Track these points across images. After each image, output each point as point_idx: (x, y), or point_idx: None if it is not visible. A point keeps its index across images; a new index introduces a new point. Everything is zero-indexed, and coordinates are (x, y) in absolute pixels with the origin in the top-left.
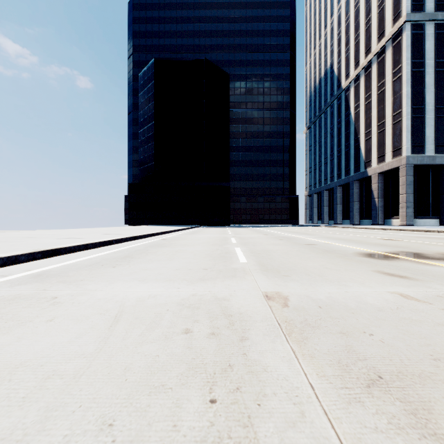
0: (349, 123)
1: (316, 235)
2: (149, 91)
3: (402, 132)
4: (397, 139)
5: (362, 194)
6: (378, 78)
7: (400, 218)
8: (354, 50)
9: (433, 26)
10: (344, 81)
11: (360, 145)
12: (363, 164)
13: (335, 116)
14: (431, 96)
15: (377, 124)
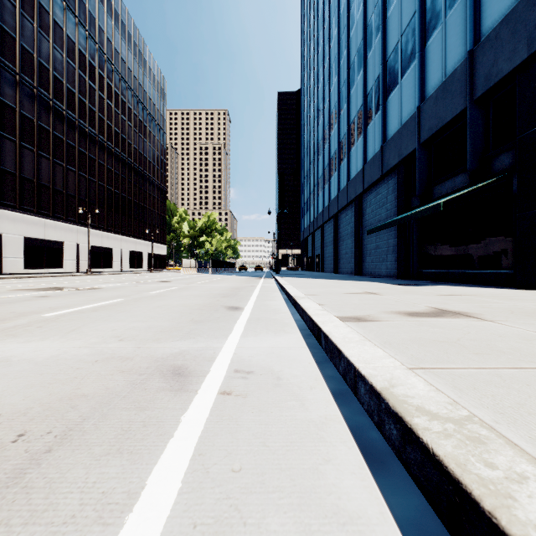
0: None
1: None
2: None
3: None
4: None
5: None
6: None
7: None
8: None
9: None
10: None
11: None
12: None
13: None
14: None
15: None
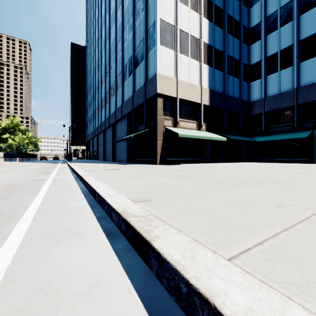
0: None
1: None
2: None
3: None
4: None
5: None
6: None
7: None
8: None
9: None
10: None
11: None
12: None
13: None
14: None
15: None
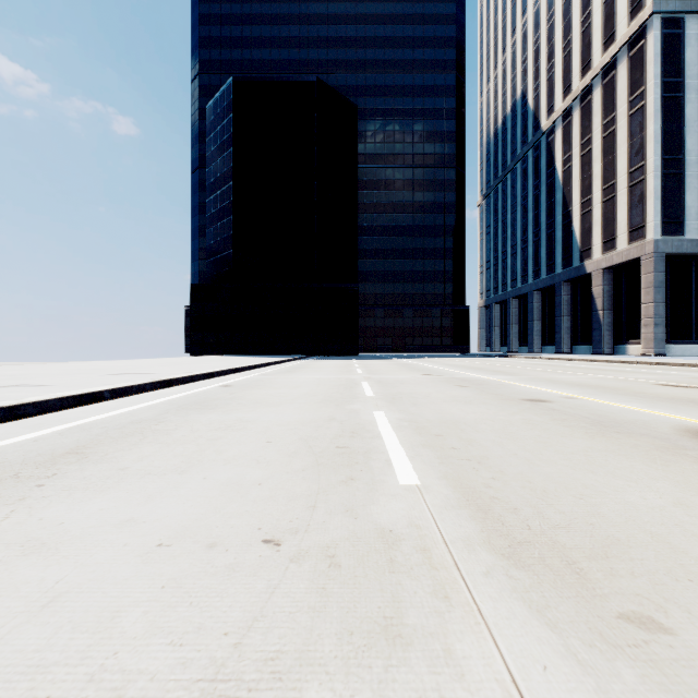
0: (553, 187)
1: (521, 375)
2: (224, 131)
3: (645, 200)
4: (637, 212)
5: (575, 304)
6: (604, 110)
7: (643, 344)
8: (562, 68)
9: (697, 23)
10: (545, 119)
11: (572, 223)
12: (577, 254)
13: (530, 177)
14: (695, 140)
15: (601, 187)
